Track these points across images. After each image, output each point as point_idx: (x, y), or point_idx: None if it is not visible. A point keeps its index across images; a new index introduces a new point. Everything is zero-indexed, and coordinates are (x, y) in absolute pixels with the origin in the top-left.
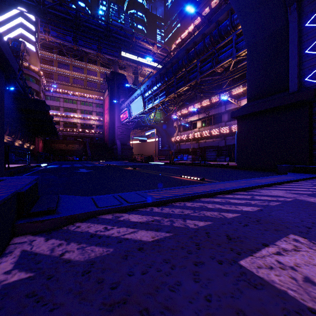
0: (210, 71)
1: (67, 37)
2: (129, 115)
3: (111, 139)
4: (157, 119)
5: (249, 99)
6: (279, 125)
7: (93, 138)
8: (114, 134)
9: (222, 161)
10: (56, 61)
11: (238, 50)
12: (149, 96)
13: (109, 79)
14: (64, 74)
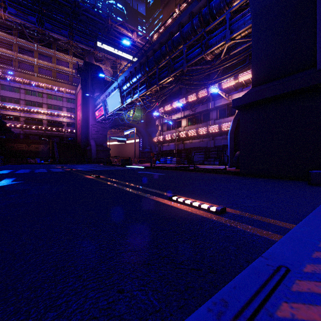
0: (199, 58)
1: (30, 17)
2: (105, 112)
3: (85, 139)
4: (138, 118)
5: (255, 83)
6: (302, 115)
7: (63, 138)
8: (88, 133)
9: (217, 164)
10: (16, 45)
11: (233, 31)
12: (128, 89)
13: (82, 70)
14: (27, 61)
